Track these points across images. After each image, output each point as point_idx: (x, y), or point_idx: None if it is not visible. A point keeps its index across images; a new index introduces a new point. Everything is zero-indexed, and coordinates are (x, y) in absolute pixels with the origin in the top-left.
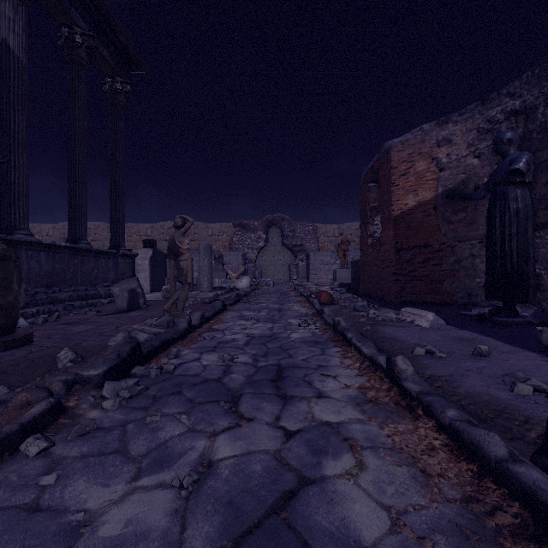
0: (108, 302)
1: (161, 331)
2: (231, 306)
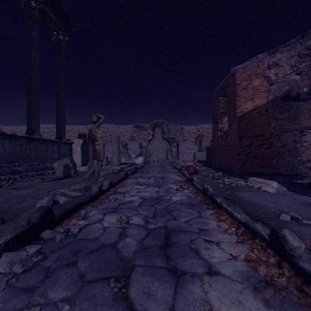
0: (52, 172)
1: (79, 195)
2: (131, 175)
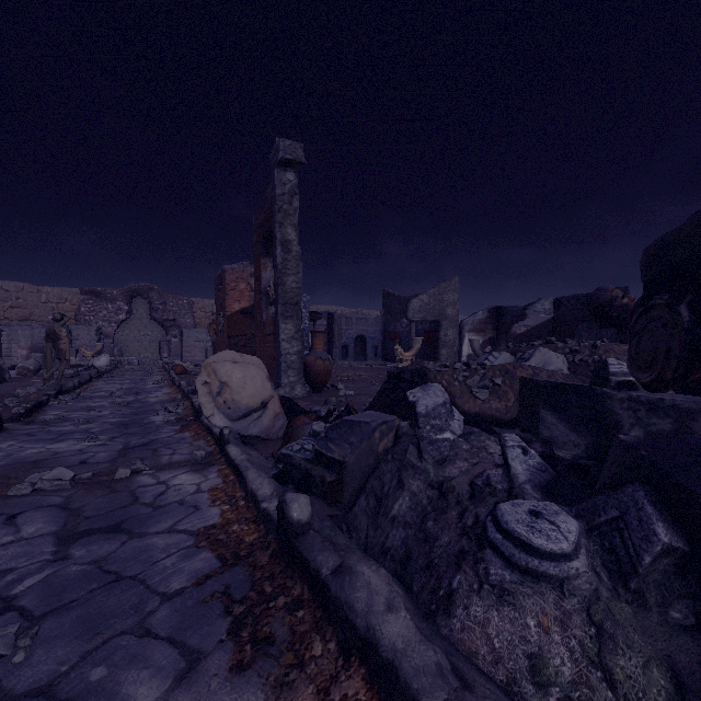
0: None
1: None
2: (96, 379)
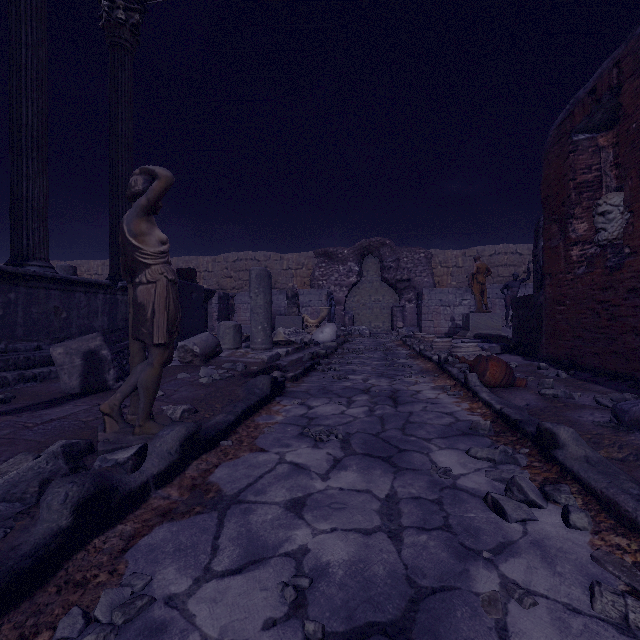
0: None
1: None
2: (296, 380)
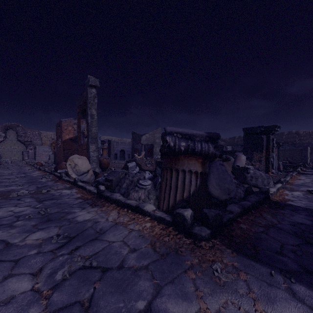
0: None
1: None
2: None
